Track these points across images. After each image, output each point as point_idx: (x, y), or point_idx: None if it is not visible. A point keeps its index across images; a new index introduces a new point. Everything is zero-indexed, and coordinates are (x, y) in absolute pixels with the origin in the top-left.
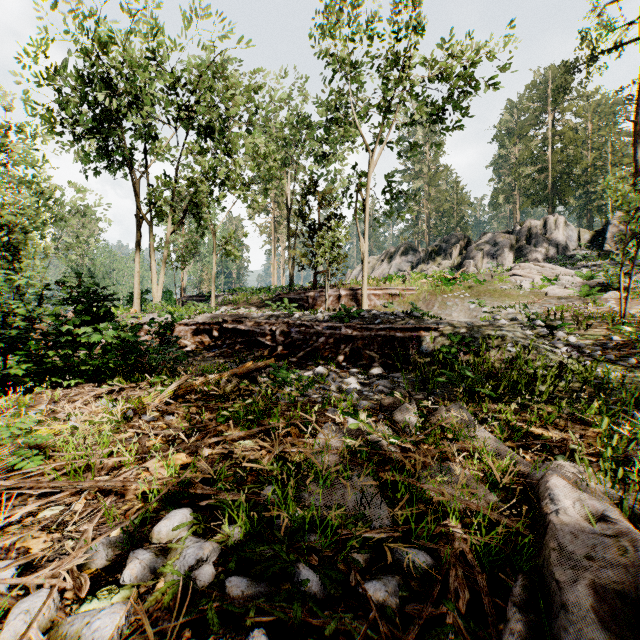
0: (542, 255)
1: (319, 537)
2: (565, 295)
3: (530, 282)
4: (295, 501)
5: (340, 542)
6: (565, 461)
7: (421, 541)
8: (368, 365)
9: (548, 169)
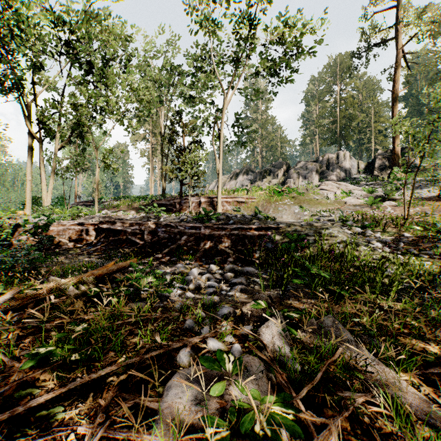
0: (337, 177)
1: None
2: (358, 203)
3: (333, 194)
4: None
5: None
6: None
7: None
8: (224, 260)
9: (337, 122)
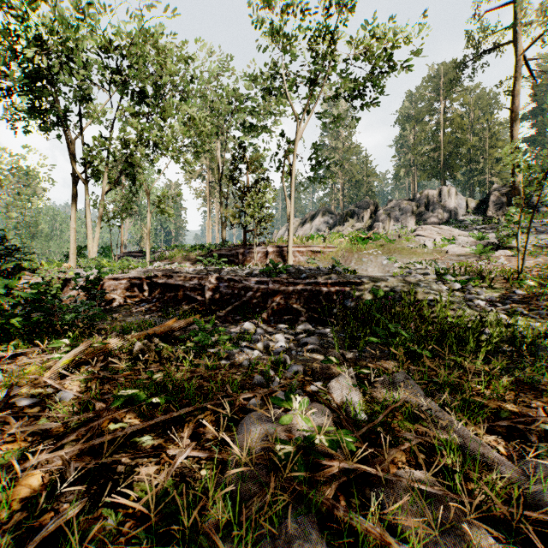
0: (438, 219)
1: None
2: (463, 253)
3: (432, 241)
4: None
5: None
6: None
7: None
8: (295, 319)
9: (440, 148)
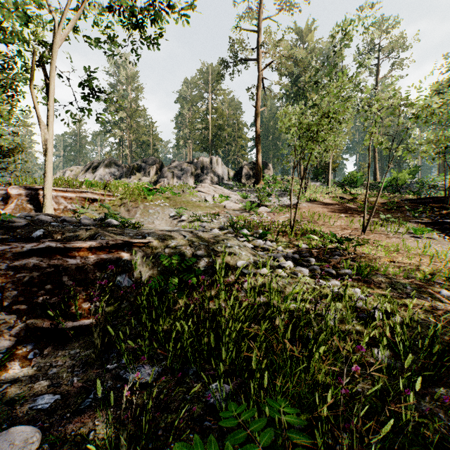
0: (211, 181)
1: None
2: (237, 208)
3: (211, 197)
4: None
5: None
6: None
7: None
8: None
9: (209, 129)
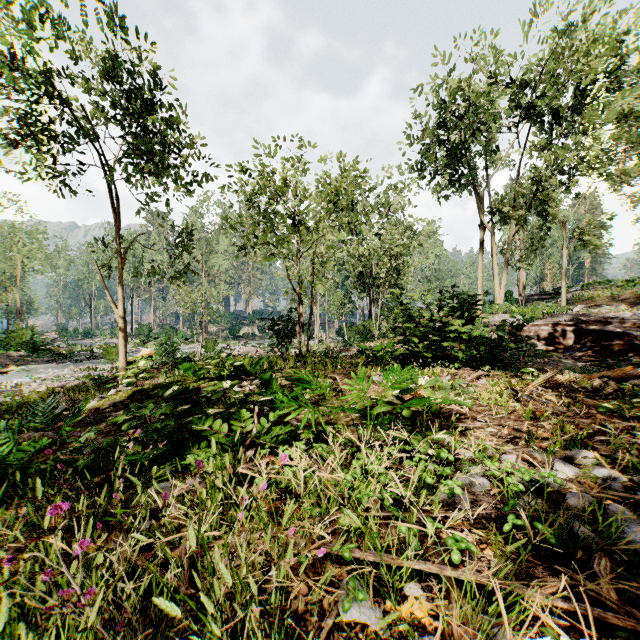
0: None
1: None
2: None
3: None
4: None
5: None
6: None
7: None
8: None
9: None
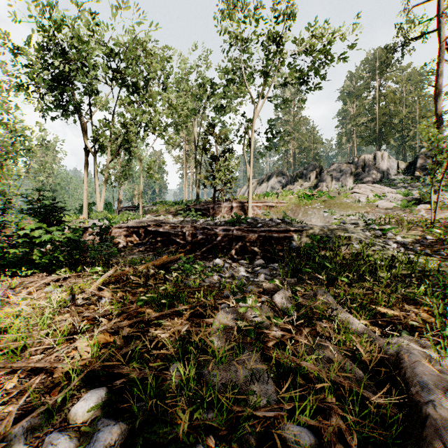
0: (373, 179)
1: (216, 414)
2: (390, 207)
3: (365, 197)
4: (196, 378)
5: (234, 419)
6: (409, 336)
7: (303, 418)
8: (253, 257)
9: (376, 119)
